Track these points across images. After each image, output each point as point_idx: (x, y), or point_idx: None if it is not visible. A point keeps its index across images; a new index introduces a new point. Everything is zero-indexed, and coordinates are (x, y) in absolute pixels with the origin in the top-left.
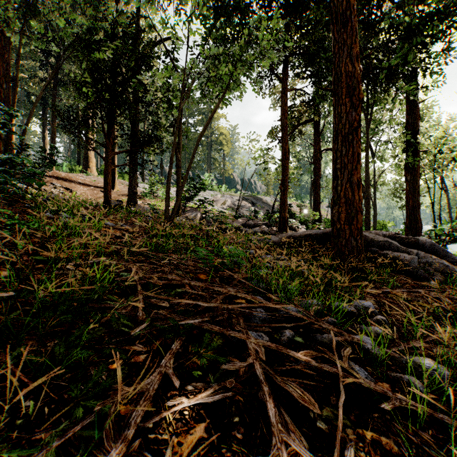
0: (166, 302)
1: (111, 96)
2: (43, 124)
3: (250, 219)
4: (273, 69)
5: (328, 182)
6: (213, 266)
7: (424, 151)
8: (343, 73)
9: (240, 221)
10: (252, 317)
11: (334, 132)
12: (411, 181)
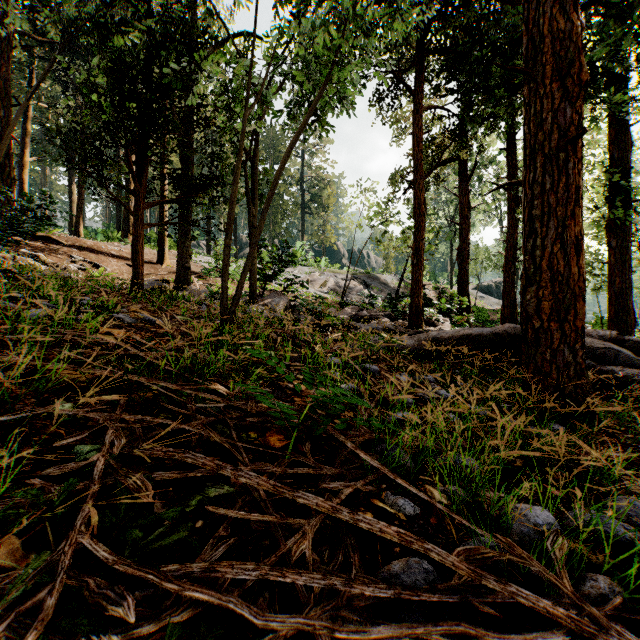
0: (132, 597)
1: (139, 107)
2: (69, 174)
3: (363, 308)
4: (400, 74)
5: (478, 253)
6: (296, 424)
7: (638, 200)
8: (545, 37)
9: (349, 310)
10: (401, 599)
11: (527, 150)
12: (617, 247)
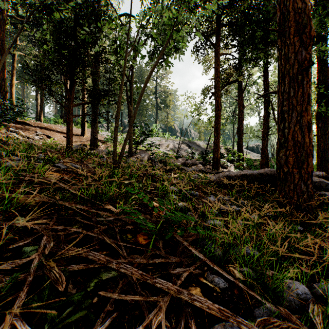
0: None
1: (70, 53)
2: (36, 89)
3: (188, 159)
4: (207, 36)
5: (247, 130)
6: (154, 232)
7: None
8: (290, 12)
9: (181, 160)
10: None
11: (280, 74)
12: (322, 127)
